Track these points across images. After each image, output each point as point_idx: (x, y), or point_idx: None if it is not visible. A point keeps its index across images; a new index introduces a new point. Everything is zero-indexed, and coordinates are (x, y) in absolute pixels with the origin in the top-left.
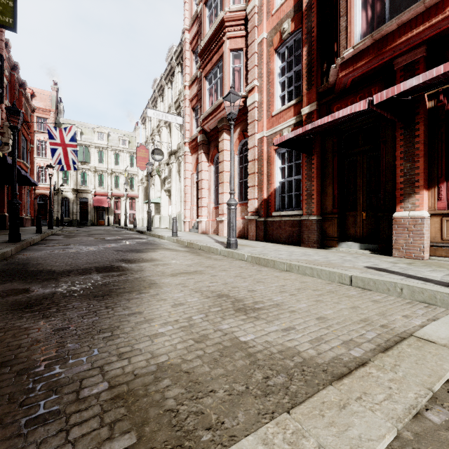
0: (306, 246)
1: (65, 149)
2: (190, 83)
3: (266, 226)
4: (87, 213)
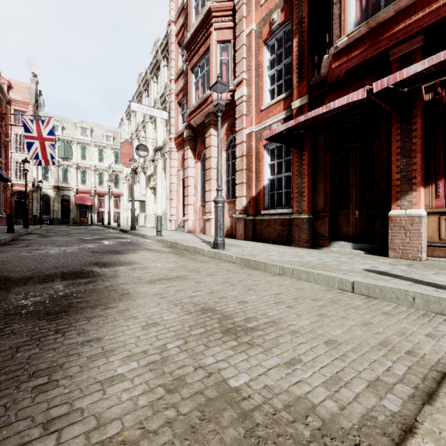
0: (297, 246)
1: (43, 143)
2: (176, 77)
3: (255, 225)
4: (69, 211)
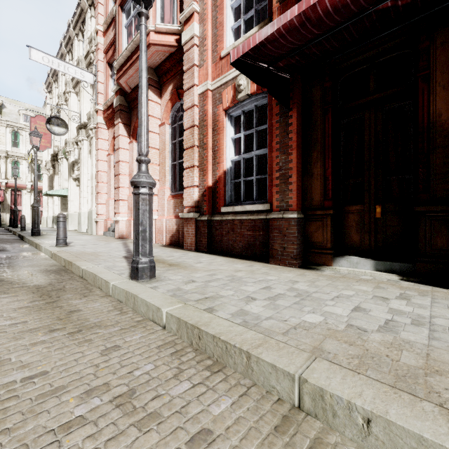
0: (280, 263)
1: None
2: (105, 28)
3: (212, 229)
4: None
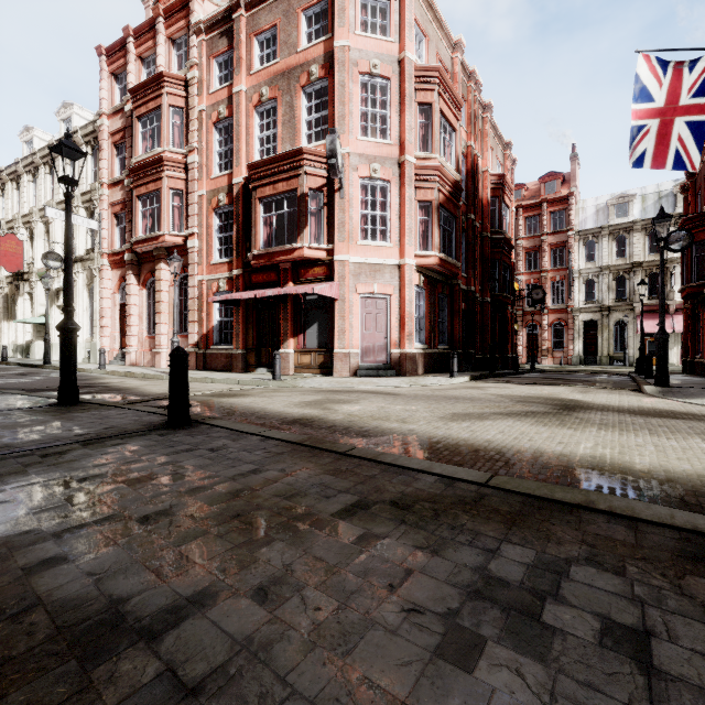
0: (236, 372)
1: None
2: (111, 183)
3: (206, 358)
4: None
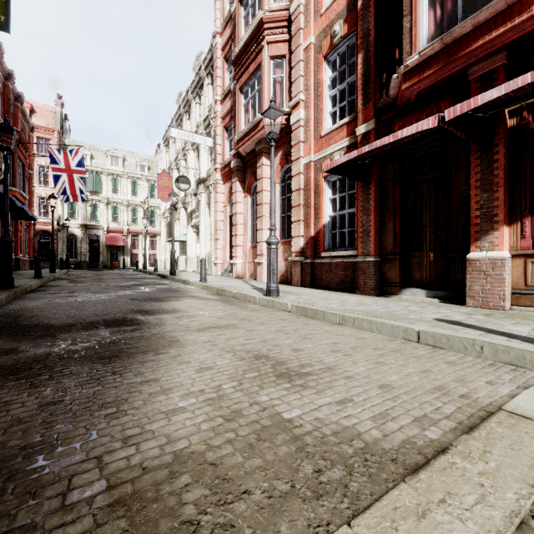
0: (362, 293)
1: (71, 175)
2: (222, 98)
3: (314, 270)
4: (98, 253)
